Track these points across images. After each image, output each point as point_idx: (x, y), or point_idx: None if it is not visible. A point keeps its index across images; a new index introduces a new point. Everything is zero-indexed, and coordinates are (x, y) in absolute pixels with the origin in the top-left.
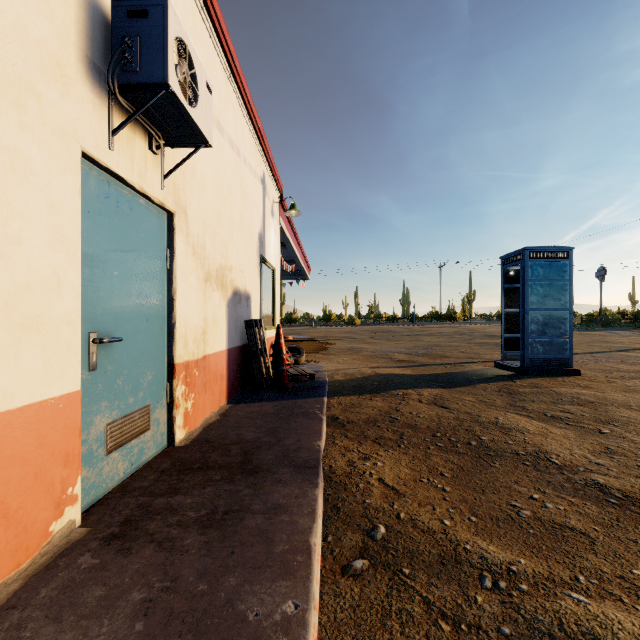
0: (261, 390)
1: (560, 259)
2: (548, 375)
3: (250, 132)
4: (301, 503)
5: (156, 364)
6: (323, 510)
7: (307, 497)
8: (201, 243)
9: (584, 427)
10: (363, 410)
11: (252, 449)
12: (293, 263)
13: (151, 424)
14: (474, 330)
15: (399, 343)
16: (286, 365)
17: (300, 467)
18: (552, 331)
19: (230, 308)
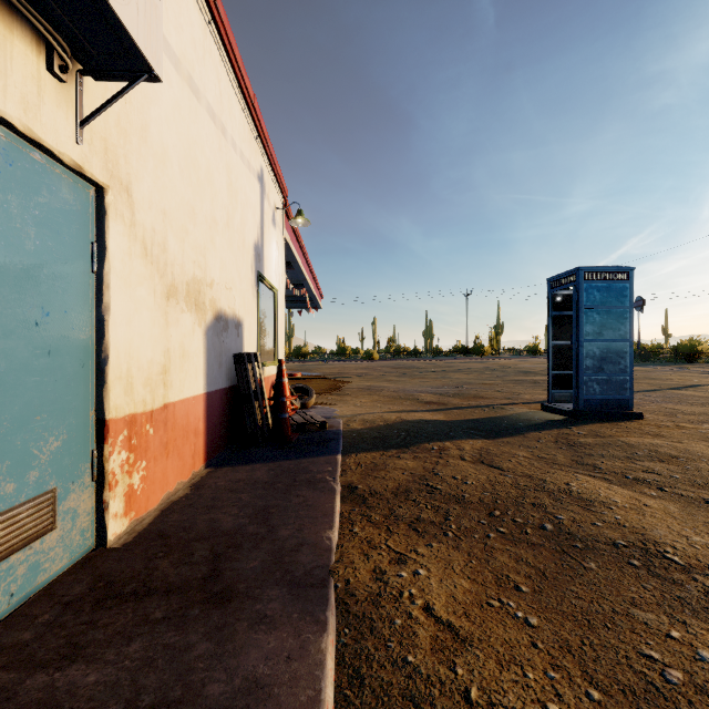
0: (255, 445)
1: (619, 281)
2: (606, 420)
3: (242, 110)
4: (296, 674)
5: (70, 422)
6: (335, 683)
7: (307, 657)
8: (159, 241)
9: (683, 495)
10: (390, 474)
11: (227, 549)
12: (302, 288)
13: (58, 520)
14: (506, 366)
15: (424, 381)
16: (290, 410)
17: (299, 585)
18: (610, 367)
19: (210, 337)
